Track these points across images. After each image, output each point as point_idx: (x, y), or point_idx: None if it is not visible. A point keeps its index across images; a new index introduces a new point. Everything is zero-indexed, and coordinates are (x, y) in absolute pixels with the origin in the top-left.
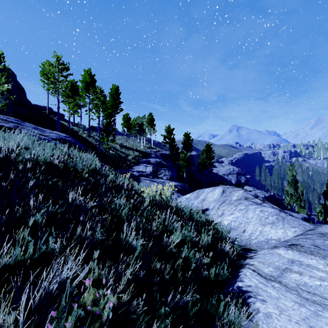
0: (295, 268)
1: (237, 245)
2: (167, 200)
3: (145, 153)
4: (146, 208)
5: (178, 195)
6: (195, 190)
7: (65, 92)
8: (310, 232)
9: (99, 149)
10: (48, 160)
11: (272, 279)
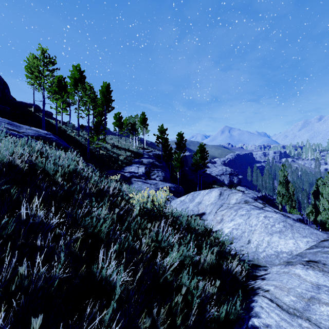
0: (325, 298)
1: (245, 264)
2: (160, 207)
3: (137, 153)
4: (135, 218)
5: (171, 197)
6: (189, 191)
7: (52, 88)
8: (326, 243)
9: (88, 149)
10: (6, 159)
11: (297, 313)
